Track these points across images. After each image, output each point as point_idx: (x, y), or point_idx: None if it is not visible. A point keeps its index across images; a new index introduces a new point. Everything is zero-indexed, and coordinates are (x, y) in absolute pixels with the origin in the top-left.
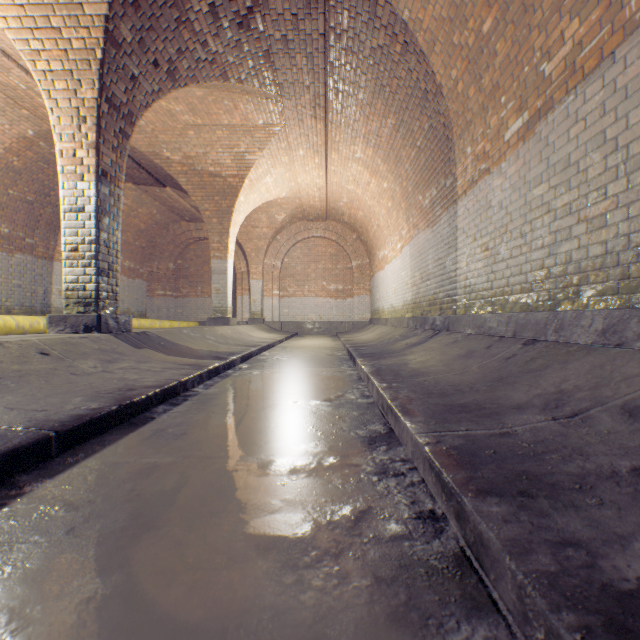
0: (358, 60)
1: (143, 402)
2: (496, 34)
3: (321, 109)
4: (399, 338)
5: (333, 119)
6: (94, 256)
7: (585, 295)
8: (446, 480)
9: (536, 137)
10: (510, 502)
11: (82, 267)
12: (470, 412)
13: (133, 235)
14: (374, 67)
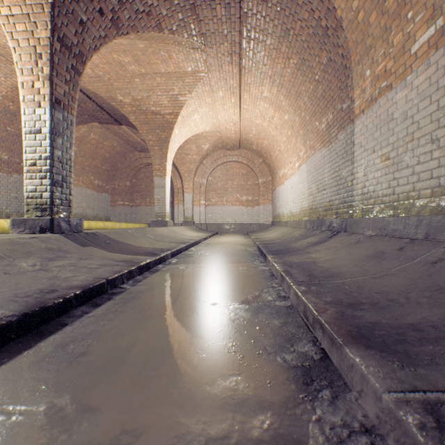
0: (267, 8)
1: (59, 306)
2: None
3: (236, 55)
4: (300, 237)
5: (246, 64)
6: (49, 170)
7: None
8: None
9: None
10: None
11: (39, 179)
12: (436, 343)
13: (100, 161)
14: (281, 13)
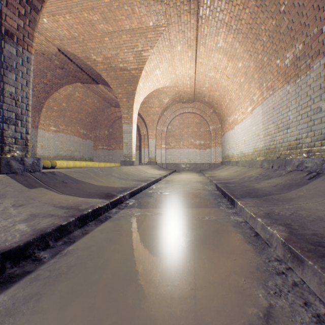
0: None
1: None
2: None
3: (194, 2)
4: (260, 177)
5: (203, 13)
6: None
7: None
8: None
9: None
10: None
11: None
12: None
13: (85, 115)
14: None
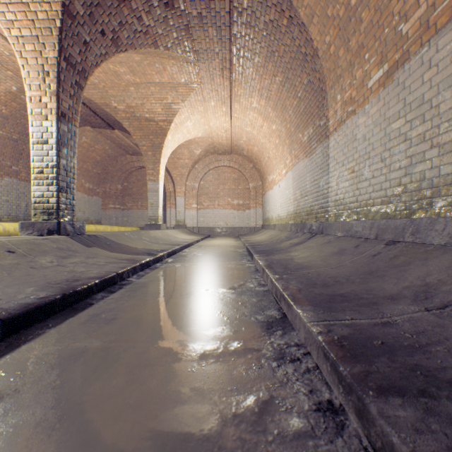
0: (254, 32)
1: (85, 291)
2: (362, 5)
3: (227, 70)
4: (285, 239)
5: (236, 78)
6: (55, 177)
7: (437, 205)
8: (344, 374)
9: (394, 83)
10: (414, 404)
11: (46, 185)
12: (351, 301)
13: (91, 164)
14: (266, 37)
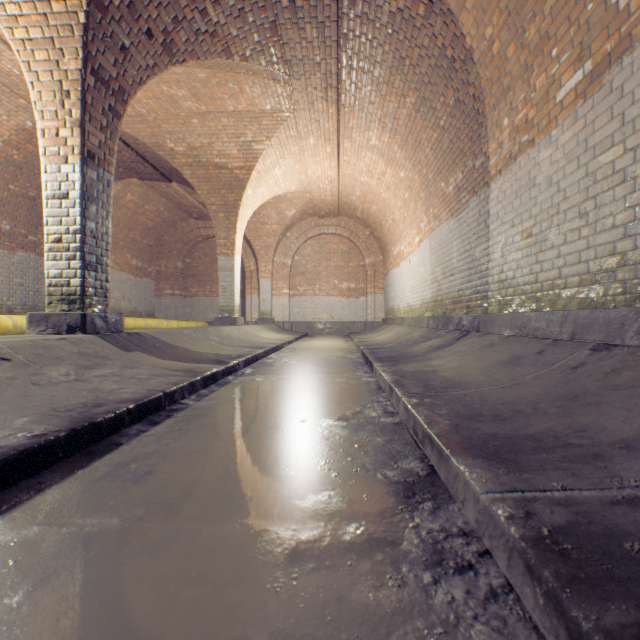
0: (375, 29)
1: (110, 422)
2: None
3: (333, 90)
4: (419, 339)
5: (346, 102)
6: (79, 248)
7: None
8: (586, 629)
9: (604, 90)
10: None
11: (66, 260)
12: (552, 451)
13: (140, 233)
14: (393, 36)
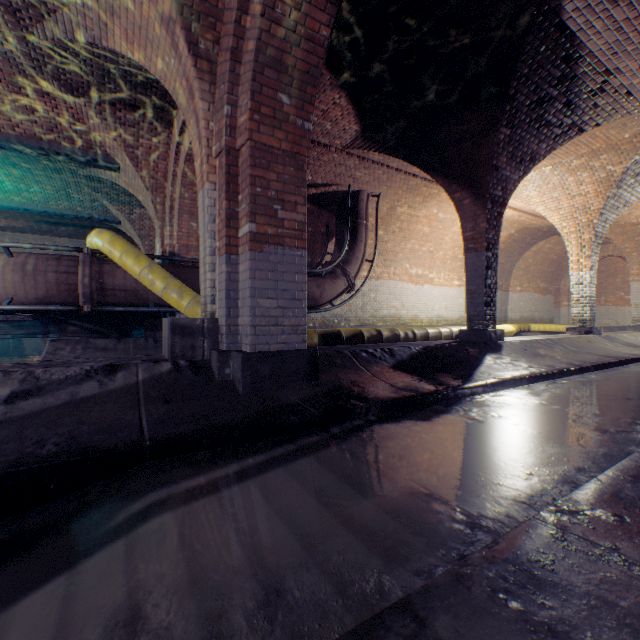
0: None
1: None
2: None
3: None
4: None
5: None
6: (586, 302)
7: None
8: None
9: None
10: None
11: (580, 307)
12: None
13: (546, 265)
14: None
